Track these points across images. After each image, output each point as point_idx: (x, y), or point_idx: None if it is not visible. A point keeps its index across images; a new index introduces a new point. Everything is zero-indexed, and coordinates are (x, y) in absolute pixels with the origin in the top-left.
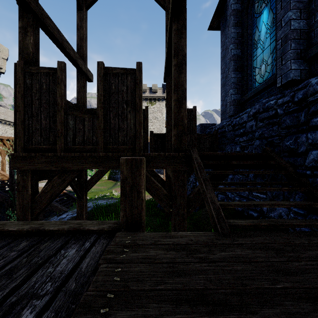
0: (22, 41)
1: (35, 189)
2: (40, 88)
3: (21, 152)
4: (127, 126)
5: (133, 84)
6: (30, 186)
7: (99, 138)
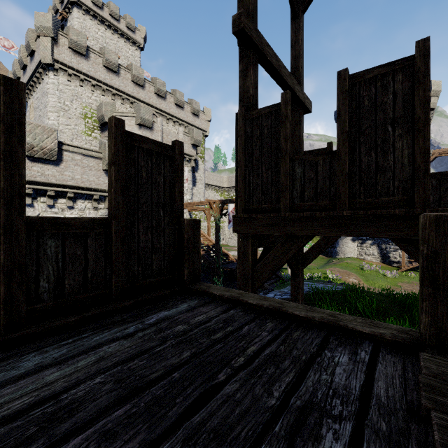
0: (242, 86)
1: (254, 257)
2: (261, 134)
3: (242, 214)
4: (395, 163)
5: (409, 84)
6: (250, 253)
7: (340, 189)
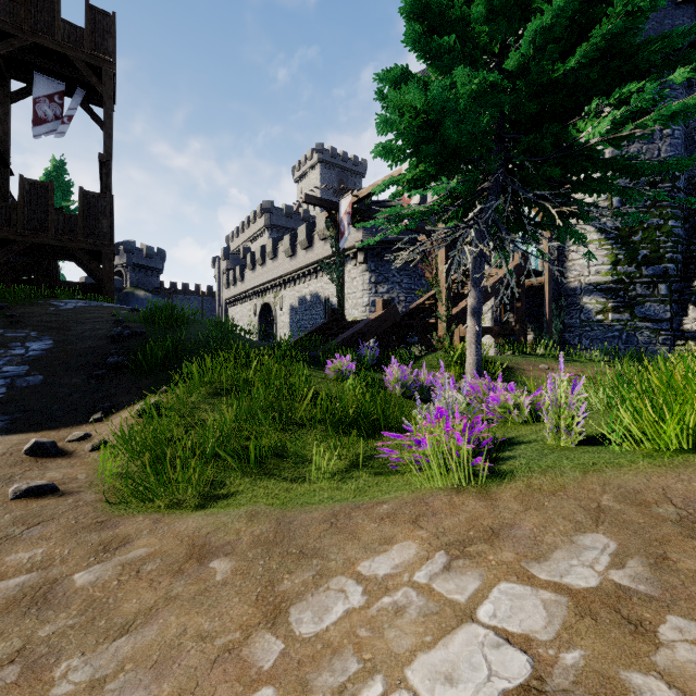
0: None
1: None
2: None
3: None
4: None
5: None
6: None
7: None
